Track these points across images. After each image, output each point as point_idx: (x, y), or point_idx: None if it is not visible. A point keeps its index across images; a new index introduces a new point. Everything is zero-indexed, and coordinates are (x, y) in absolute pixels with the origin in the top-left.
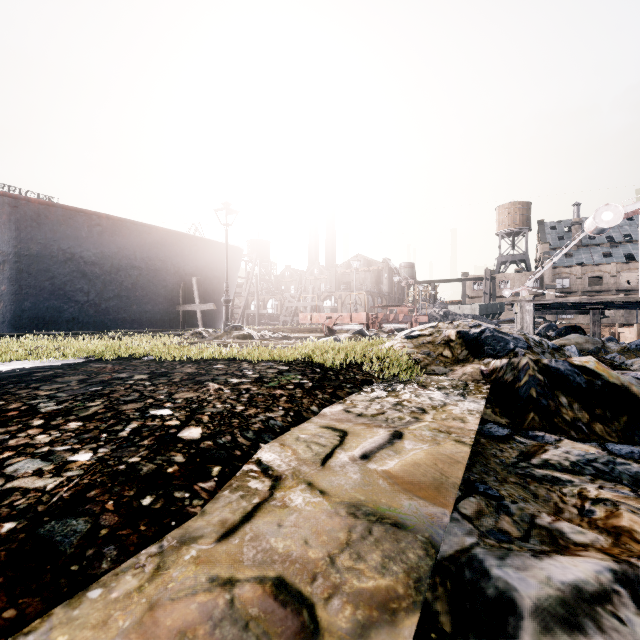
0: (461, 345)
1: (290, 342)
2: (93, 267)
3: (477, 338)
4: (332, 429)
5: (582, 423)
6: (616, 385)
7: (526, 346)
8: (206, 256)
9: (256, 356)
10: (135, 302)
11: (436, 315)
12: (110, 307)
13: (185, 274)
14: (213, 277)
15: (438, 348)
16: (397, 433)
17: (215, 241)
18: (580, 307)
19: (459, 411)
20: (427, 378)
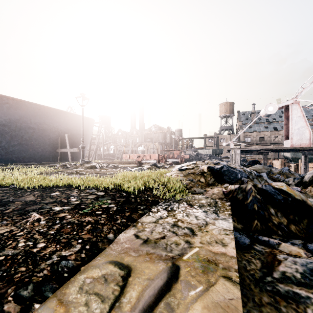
0: (210, 175)
1: (116, 170)
2: (4, 127)
3: (219, 171)
4: (119, 265)
5: (284, 225)
6: (299, 200)
7: (246, 176)
8: (73, 123)
9: (84, 185)
10: (31, 147)
11: (192, 155)
12: (15, 150)
13: (61, 132)
14: (77, 134)
15: (197, 177)
16: (174, 267)
17: (79, 115)
18: (259, 151)
19: (218, 231)
20: (192, 197)
